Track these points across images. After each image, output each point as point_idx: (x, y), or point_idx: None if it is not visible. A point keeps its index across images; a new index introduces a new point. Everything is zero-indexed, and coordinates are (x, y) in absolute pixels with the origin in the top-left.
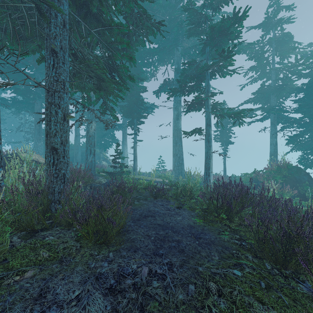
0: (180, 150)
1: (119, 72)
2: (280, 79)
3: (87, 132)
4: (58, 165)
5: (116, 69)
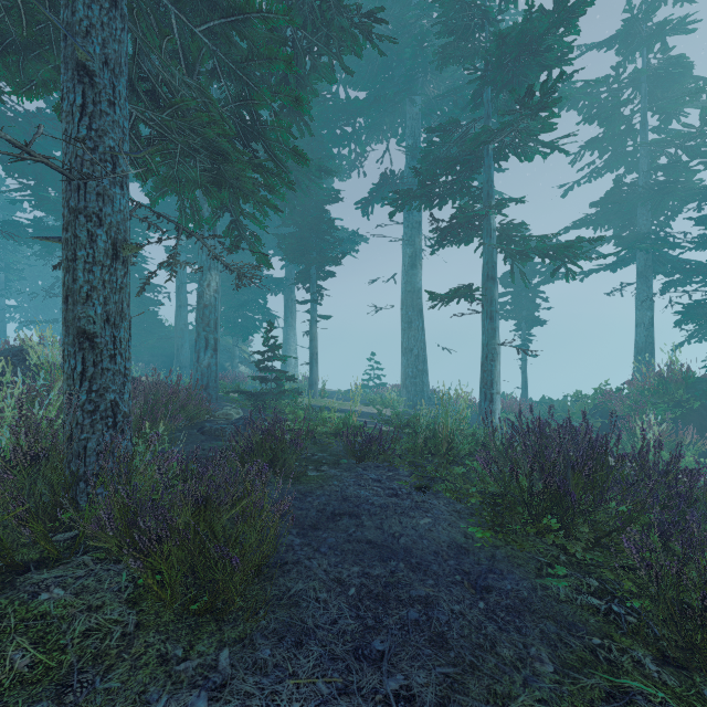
0: (419, 340)
1: (269, 140)
2: (661, 168)
3: (199, 297)
4: (98, 380)
5: (260, 132)
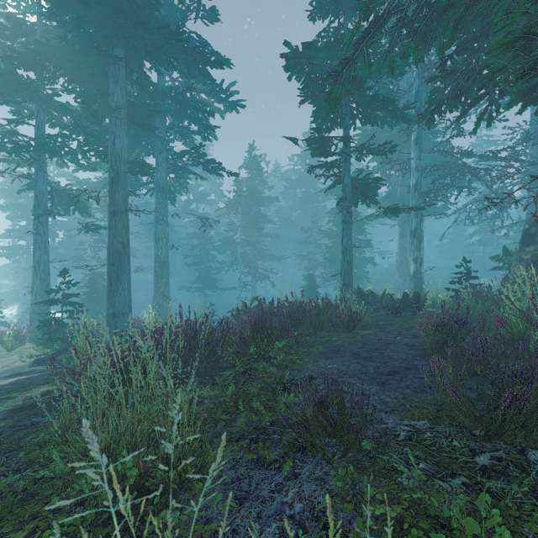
0: None
1: None
2: None
3: None
4: None
5: None
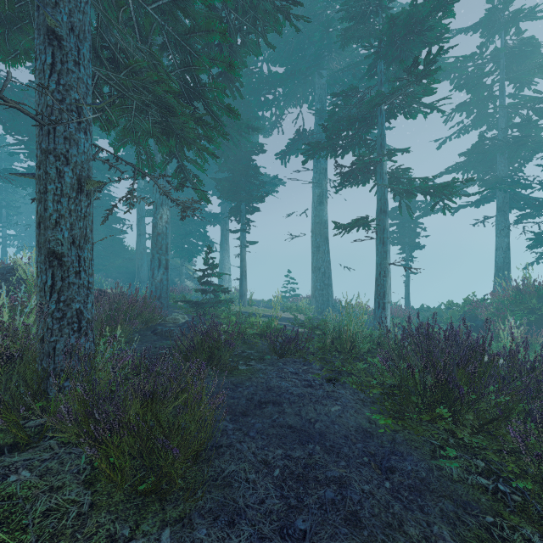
0: (325, 261)
1: (207, 99)
2: (516, 126)
3: (154, 227)
4: (65, 292)
5: (200, 93)
